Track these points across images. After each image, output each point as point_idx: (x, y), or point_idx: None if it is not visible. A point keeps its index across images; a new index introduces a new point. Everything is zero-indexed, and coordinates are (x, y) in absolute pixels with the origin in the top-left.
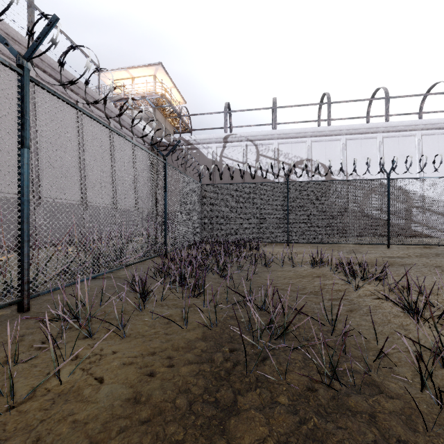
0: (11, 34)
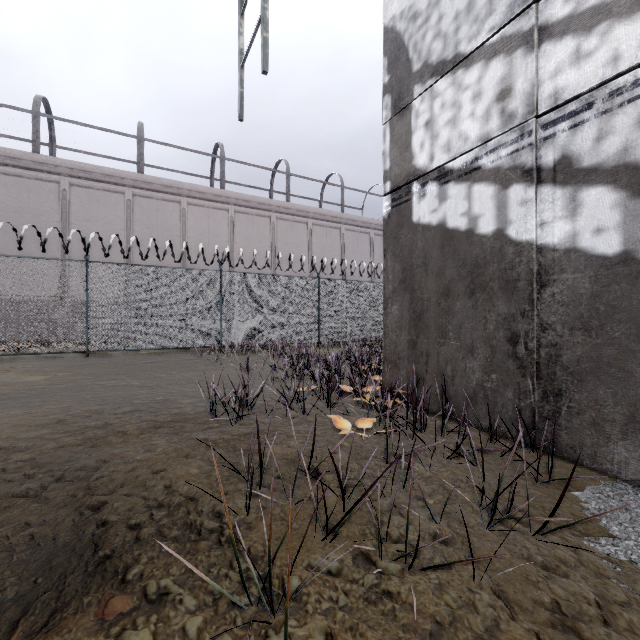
0: (333, 215)
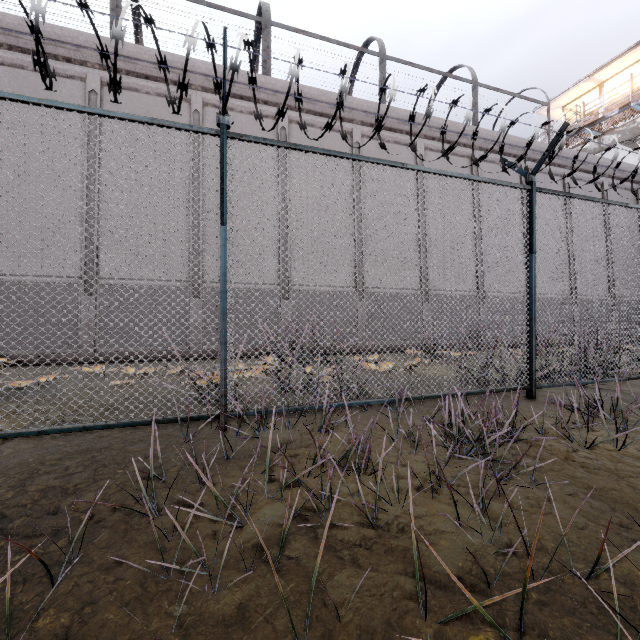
0: (460, 130)
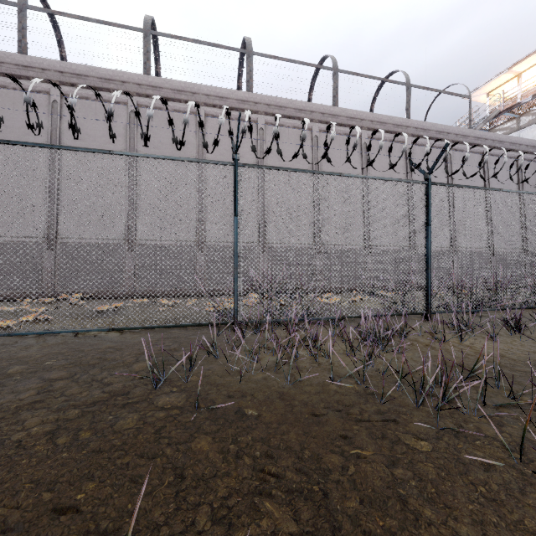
0: (396, 122)
